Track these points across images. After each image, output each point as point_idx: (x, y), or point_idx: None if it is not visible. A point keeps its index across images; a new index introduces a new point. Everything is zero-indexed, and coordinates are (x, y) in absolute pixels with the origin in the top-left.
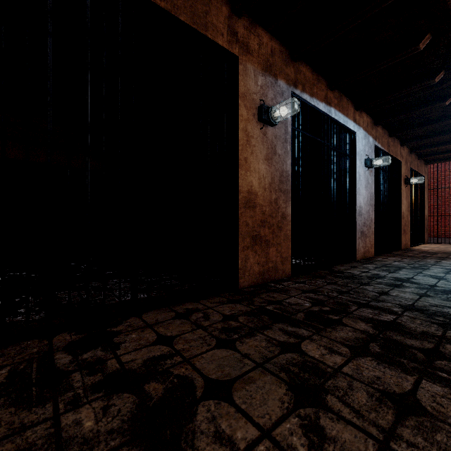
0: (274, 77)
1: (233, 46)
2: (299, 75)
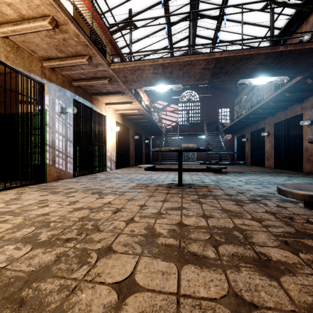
0: None
1: (302, 111)
2: None
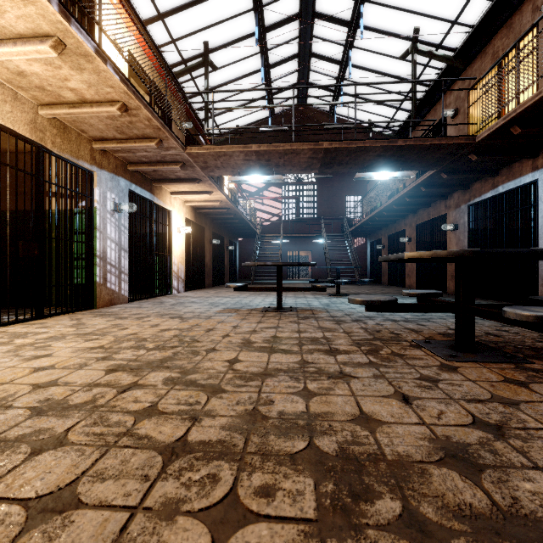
0: (459, 207)
1: (446, 211)
2: (472, 193)
